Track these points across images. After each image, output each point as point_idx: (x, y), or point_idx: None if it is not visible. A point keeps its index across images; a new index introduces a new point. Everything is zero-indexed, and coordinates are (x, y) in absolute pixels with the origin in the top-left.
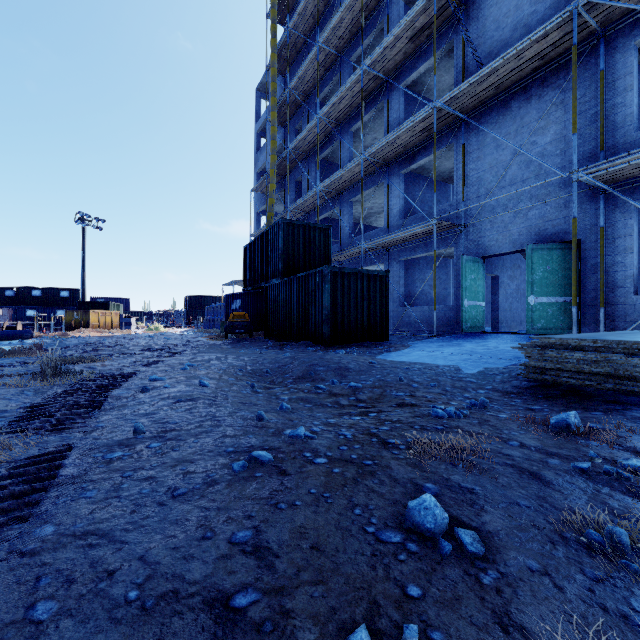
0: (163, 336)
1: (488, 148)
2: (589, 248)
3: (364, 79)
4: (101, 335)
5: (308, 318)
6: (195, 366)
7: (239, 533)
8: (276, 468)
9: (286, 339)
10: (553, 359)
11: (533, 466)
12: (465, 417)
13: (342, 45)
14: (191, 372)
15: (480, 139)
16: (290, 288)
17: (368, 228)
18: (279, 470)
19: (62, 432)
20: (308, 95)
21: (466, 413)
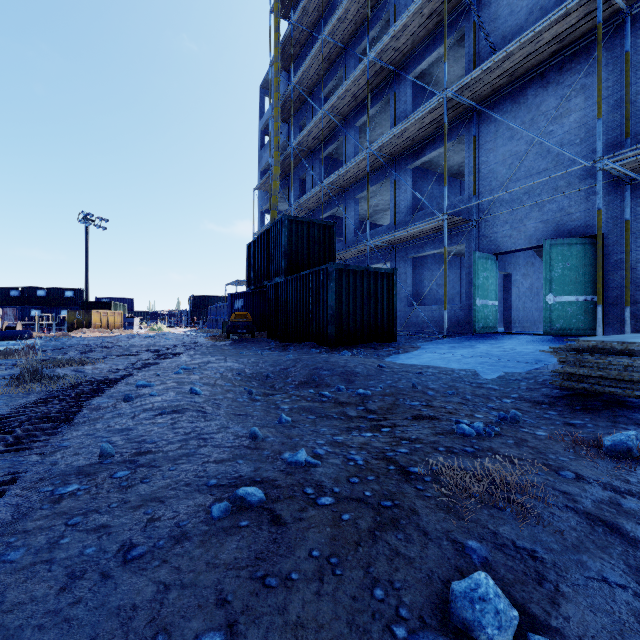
0: (163, 336)
1: (501, 139)
2: (612, 243)
3: (370, 71)
4: (102, 335)
5: (312, 318)
6: (190, 369)
7: (205, 637)
8: (268, 513)
9: (289, 340)
10: (593, 365)
11: (604, 511)
12: (497, 435)
13: (347, 37)
14: (184, 377)
15: (493, 130)
16: (293, 287)
17: (373, 226)
18: (271, 516)
19: (16, 454)
20: (312, 90)
21: (498, 430)
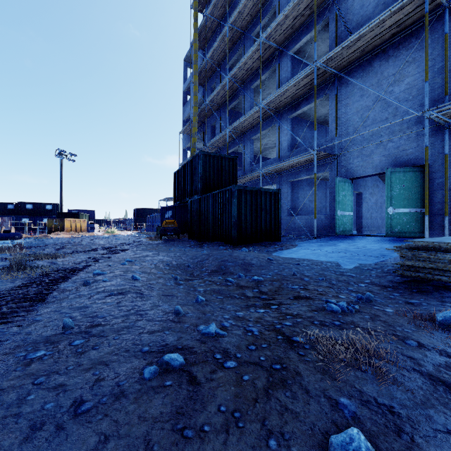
0: (115, 237)
1: (355, 97)
2: (435, 171)
3: (261, 49)
4: (72, 236)
5: (220, 224)
6: (133, 261)
7: None
8: (186, 374)
9: (204, 240)
10: (426, 259)
11: (442, 373)
12: (356, 312)
13: (245, 25)
14: (128, 267)
15: (349, 90)
16: (207, 202)
17: (264, 159)
18: (189, 377)
19: (1, 326)
20: (220, 63)
21: (357, 308)
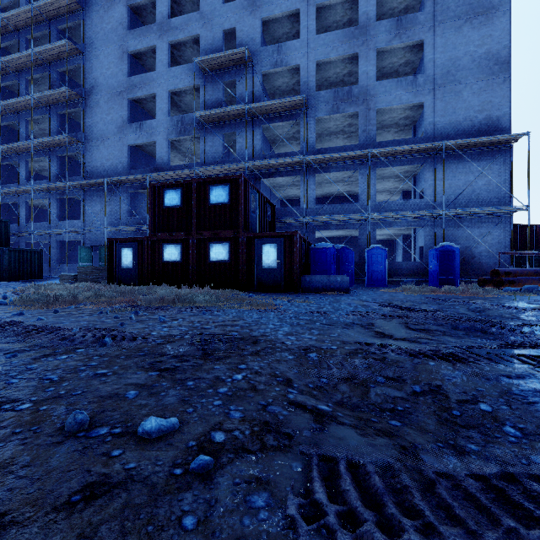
0: None
1: (93, 204)
2: None
3: (34, 144)
4: None
5: None
6: None
7: None
8: None
9: None
10: (64, 278)
11: None
12: None
13: (20, 109)
14: None
15: (91, 199)
16: None
17: (45, 211)
18: None
19: None
20: None
21: None
